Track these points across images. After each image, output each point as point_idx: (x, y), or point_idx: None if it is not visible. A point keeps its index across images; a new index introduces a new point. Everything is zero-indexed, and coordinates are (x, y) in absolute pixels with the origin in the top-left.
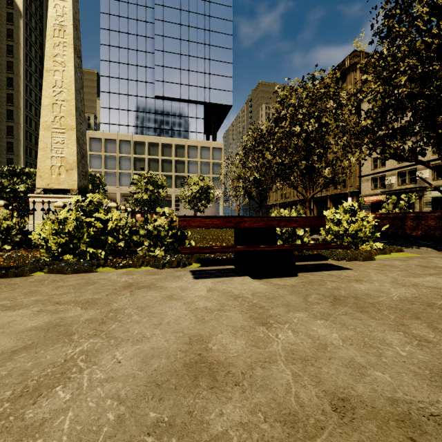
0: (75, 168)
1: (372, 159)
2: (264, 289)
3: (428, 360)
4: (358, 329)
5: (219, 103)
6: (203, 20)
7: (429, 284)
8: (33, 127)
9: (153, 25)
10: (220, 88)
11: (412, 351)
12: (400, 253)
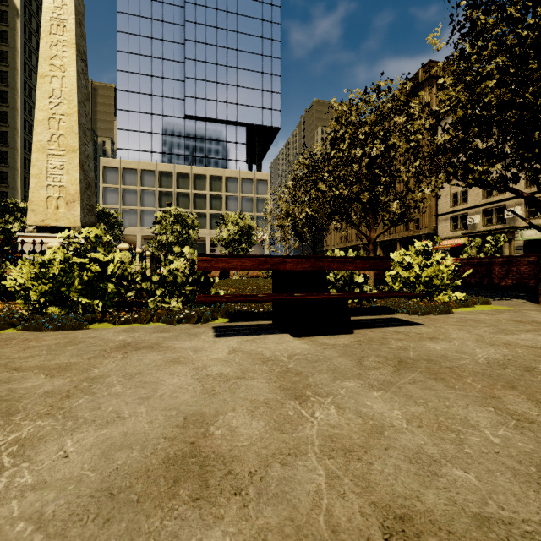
0: (78, 201)
1: (451, 194)
2: (306, 349)
3: (533, 451)
4: (431, 404)
5: (264, 124)
6: (244, 22)
7: (526, 342)
8: None
9: (183, 28)
10: (266, 106)
11: (508, 436)
12: (487, 305)
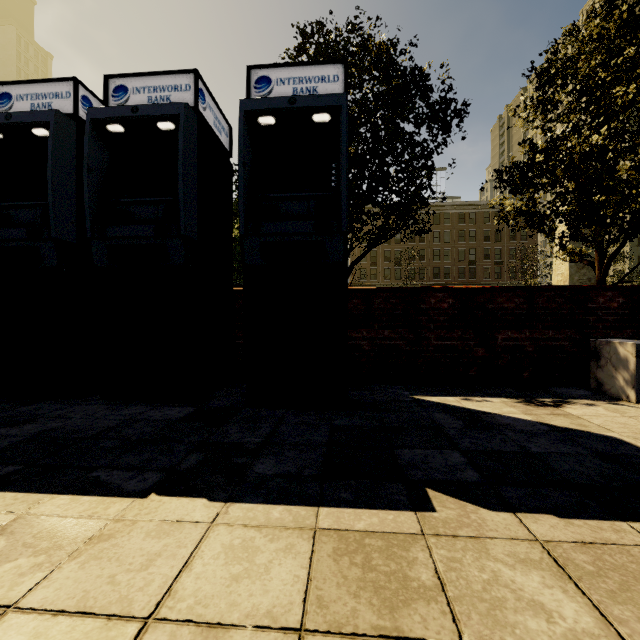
0: (567, 280)
1: None
2: None
3: None
4: None
5: None
6: None
7: None
8: None
9: None
10: None
11: None
12: None
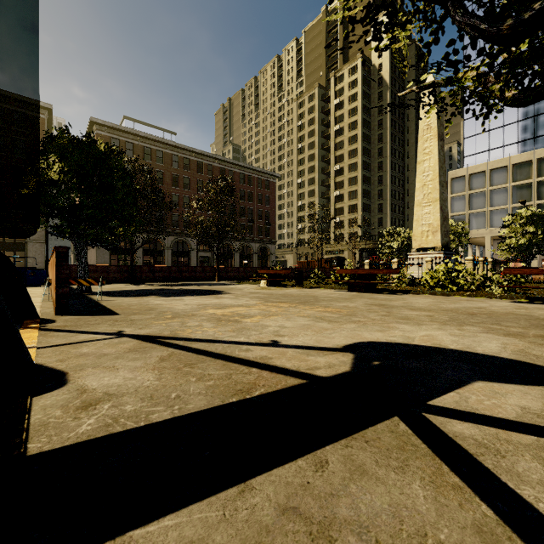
0: (438, 230)
1: None
2: None
3: None
4: None
5: None
6: None
7: None
8: (396, 184)
9: None
10: None
11: None
12: None
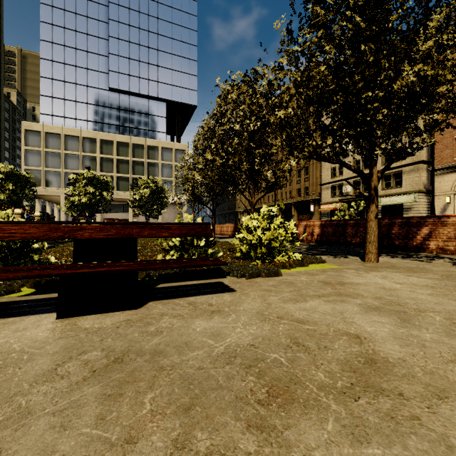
0: None
1: (331, 168)
2: (32, 341)
3: None
4: None
5: (183, 102)
6: (165, 10)
7: (301, 314)
8: None
9: (107, 9)
10: (184, 85)
11: None
12: (322, 264)
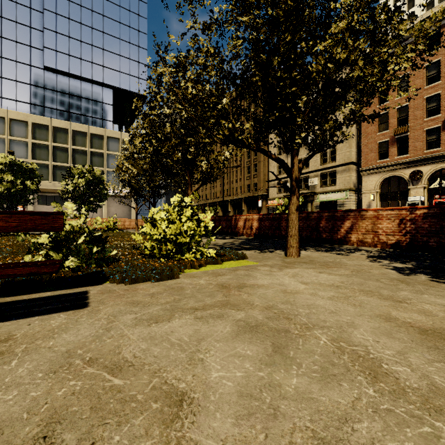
0: None
1: (277, 166)
2: None
3: None
4: None
5: (131, 90)
6: None
7: (137, 348)
8: None
9: None
10: (133, 73)
11: None
12: (241, 260)
